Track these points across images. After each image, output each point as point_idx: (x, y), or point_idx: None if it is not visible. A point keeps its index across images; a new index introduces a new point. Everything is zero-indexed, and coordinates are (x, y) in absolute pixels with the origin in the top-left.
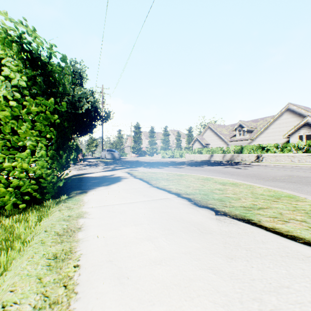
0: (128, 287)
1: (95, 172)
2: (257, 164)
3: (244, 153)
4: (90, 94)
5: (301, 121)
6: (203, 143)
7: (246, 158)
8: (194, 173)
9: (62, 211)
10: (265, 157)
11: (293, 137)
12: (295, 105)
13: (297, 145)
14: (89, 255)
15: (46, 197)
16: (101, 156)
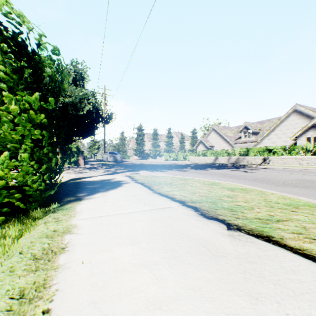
0: None
1: (94, 175)
2: (264, 166)
3: (250, 155)
4: (91, 95)
5: (309, 122)
6: (207, 145)
7: (252, 160)
8: (199, 177)
9: (48, 223)
10: (271, 159)
11: (301, 139)
12: (303, 106)
13: (305, 147)
14: (66, 292)
15: (33, 206)
16: (103, 158)
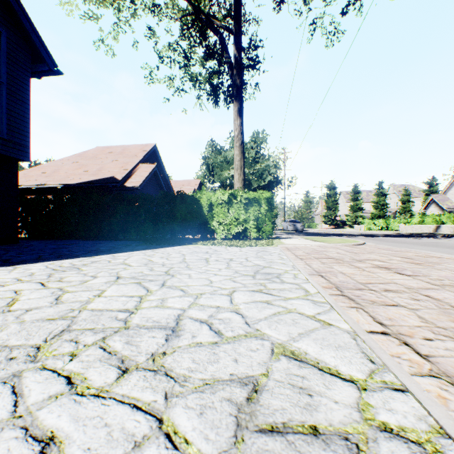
0: (289, 242)
1: None
2: None
3: None
4: (272, 166)
5: None
6: (443, 206)
7: None
8: None
9: (276, 240)
10: None
11: None
12: None
13: None
14: (284, 241)
15: (270, 238)
16: (283, 227)
